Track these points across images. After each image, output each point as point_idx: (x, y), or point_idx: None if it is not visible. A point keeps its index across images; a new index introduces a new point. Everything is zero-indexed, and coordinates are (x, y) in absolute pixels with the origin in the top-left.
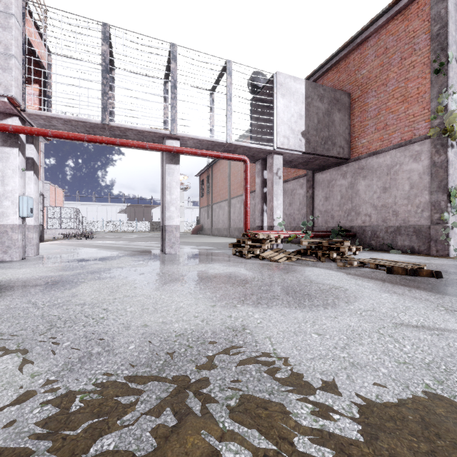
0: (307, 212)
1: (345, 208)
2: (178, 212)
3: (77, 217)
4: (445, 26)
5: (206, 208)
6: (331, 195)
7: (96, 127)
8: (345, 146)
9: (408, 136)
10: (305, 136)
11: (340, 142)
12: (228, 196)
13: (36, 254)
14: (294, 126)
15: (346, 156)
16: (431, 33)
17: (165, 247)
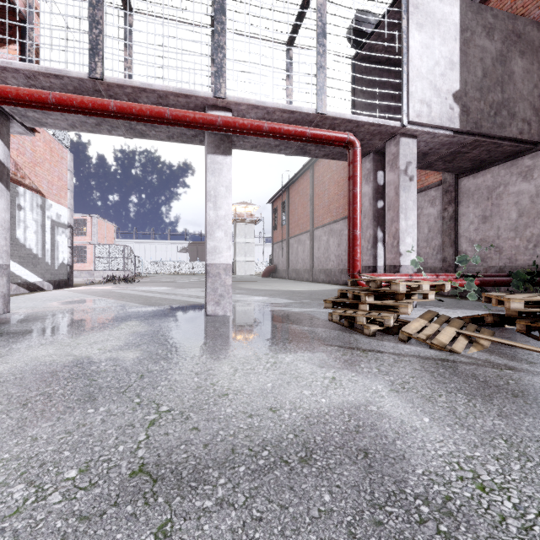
0: (444, 243)
1: (528, 232)
2: (230, 240)
3: (128, 256)
4: None
5: (280, 244)
6: (496, 212)
7: (84, 90)
8: (532, 120)
9: None
10: (459, 100)
11: (523, 112)
12: (311, 226)
13: (3, 312)
14: (440, 83)
15: (535, 138)
16: None
17: (206, 303)
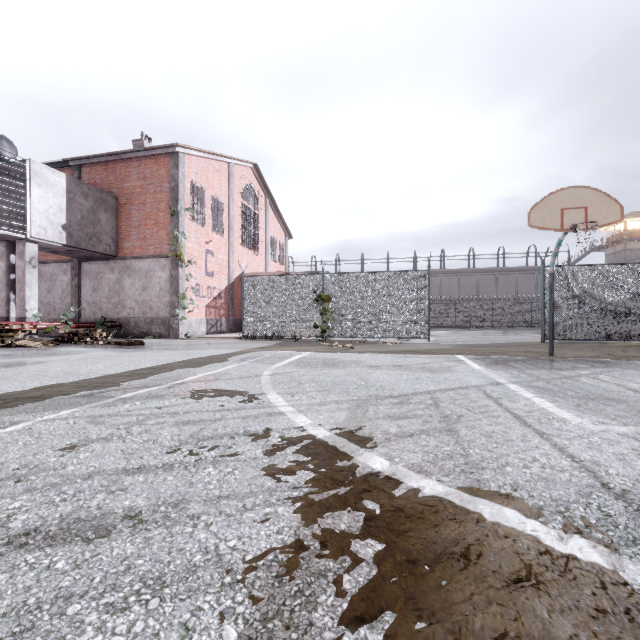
0: (72, 302)
1: (113, 301)
2: None
3: None
4: (177, 186)
5: None
6: (100, 287)
7: None
8: (112, 245)
9: (159, 251)
10: (67, 229)
11: (107, 240)
12: None
13: None
14: (53, 218)
15: (114, 254)
16: (171, 186)
17: None
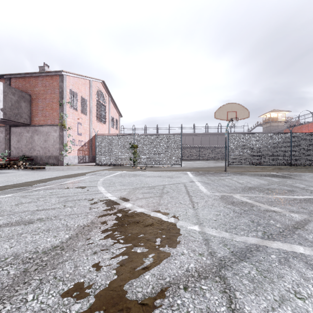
0: (6, 147)
1: (28, 147)
2: None
3: None
4: (63, 91)
5: None
6: (21, 140)
7: None
8: (28, 119)
9: (53, 122)
10: (3, 110)
11: (25, 116)
12: None
13: None
14: None
15: (29, 123)
16: (59, 91)
17: None
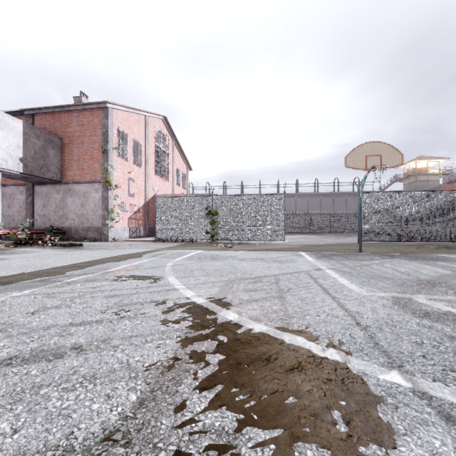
0: (27, 215)
1: (59, 214)
2: None
3: None
4: (107, 132)
5: None
6: (49, 204)
7: None
8: (58, 173)
9: (93, 178)
10: (23, 161)
11: (54, 169)
12: None
13: None
14: (13, 153)
15: (59, 180)
16: (102, 131)
17: None
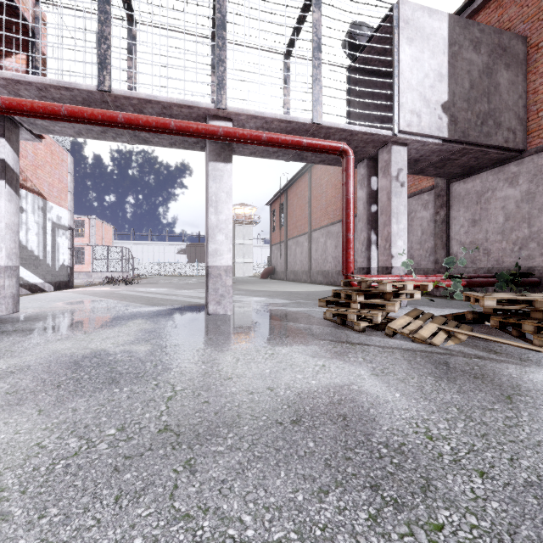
0: (436, 245)
1: (514, 236)
2: (230, 243)
3: (126, 258)
4: None
5: (278, 246)
6: (484, 215)
7: (92, 101)
8: (517, 129)
9: None
10: (448, 110)
11: (508, 121)
12: (309, 228)
13: (12, 311)
14: (429, 94)
15: (519, 146)
16: None
17: (207, 302)
